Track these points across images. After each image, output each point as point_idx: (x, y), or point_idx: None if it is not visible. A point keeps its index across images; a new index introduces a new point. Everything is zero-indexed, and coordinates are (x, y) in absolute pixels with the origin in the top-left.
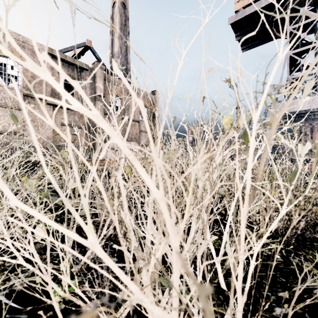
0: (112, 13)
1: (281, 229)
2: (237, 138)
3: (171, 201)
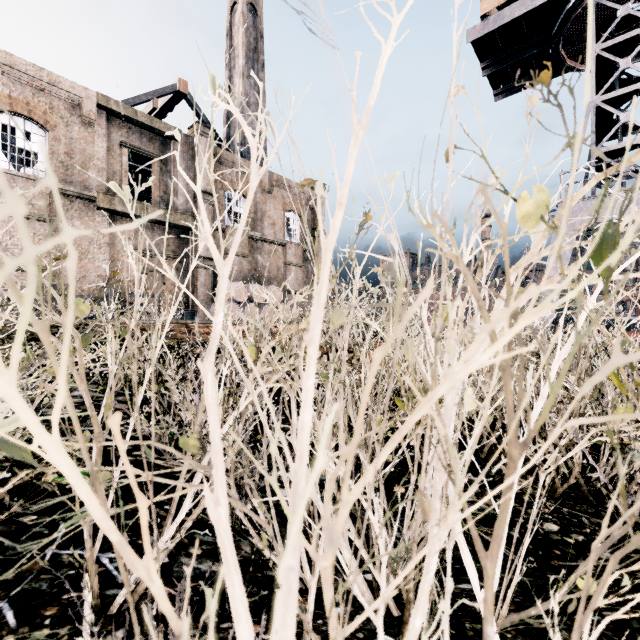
0: (229, 25)
1: (602, 480)
2: None
3: None
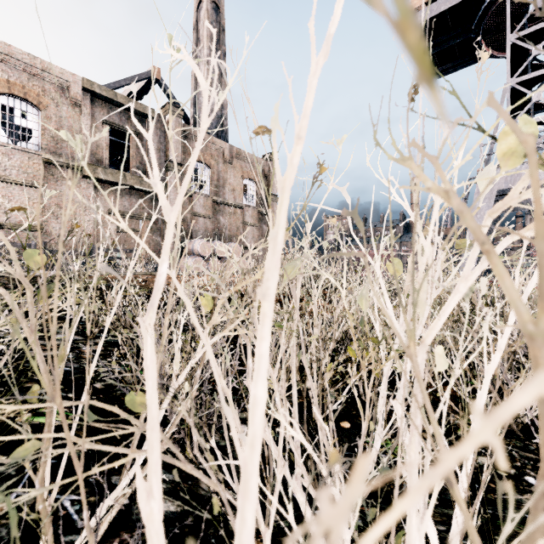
0: (195, 20)
1: (528, 416)
2: None
3: None
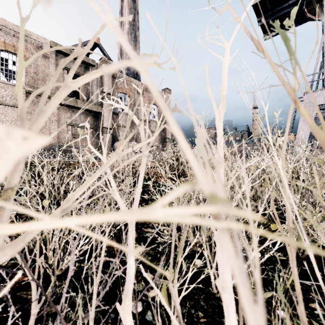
0: (120, 7)
1: None
2: None
3: None
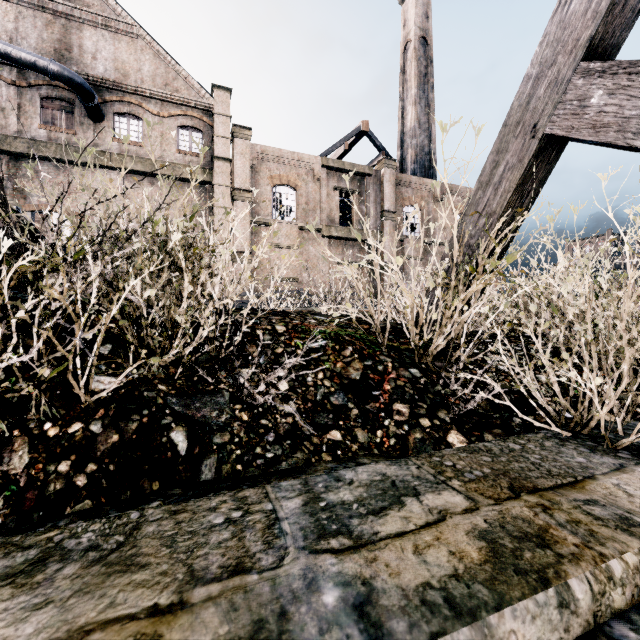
0: (402, 62)
1: None
2: None
3: None
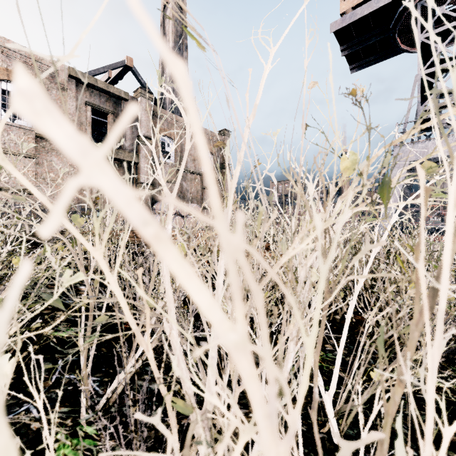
0: (162, 18)
1: None
2: (423, 182)
3: (267, 350)
